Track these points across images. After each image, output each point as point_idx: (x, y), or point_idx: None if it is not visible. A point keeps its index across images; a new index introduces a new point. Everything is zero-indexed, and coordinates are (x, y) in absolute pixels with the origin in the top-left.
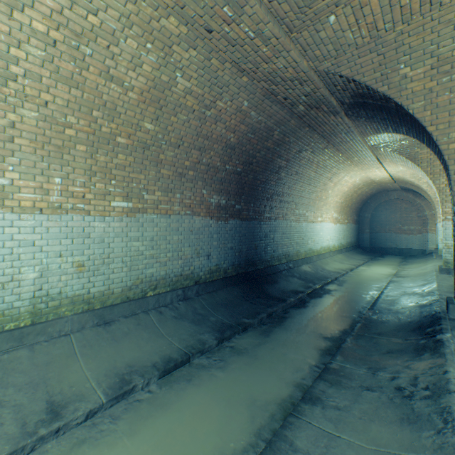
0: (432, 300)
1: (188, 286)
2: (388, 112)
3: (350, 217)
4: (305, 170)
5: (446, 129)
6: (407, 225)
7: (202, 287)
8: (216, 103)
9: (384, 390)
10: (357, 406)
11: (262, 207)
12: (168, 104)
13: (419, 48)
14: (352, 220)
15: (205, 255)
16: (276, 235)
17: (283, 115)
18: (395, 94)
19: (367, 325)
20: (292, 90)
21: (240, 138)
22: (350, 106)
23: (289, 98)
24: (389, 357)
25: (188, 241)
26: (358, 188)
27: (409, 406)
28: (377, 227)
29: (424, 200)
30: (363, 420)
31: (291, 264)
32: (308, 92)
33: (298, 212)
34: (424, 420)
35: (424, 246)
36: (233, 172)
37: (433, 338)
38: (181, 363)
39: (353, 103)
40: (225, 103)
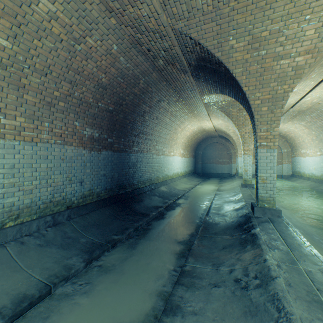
0: (242, 205)
1: (58, 211)
2: (219, 76)
3: (191, 153)
4: (163, 117)
5: (254, 90)
6: (221, 158)
7: (74, 211)
8: (86, 39)
9: (227, 284)
10: (210, 306)
11: (131, 142)
12: (28, 24)
13: (242, 26)
14: (192, 155)
15: (78, 182)
16: (142, 164)
17: (147, 67)
18: (225, 60)
19: (207, 227)
20: (154, 43)
21: (111, 80)
22: (195, 68)
23: (152, 50)
24: (225, 252)
25: (58, 169)
26: (196, 134)
27: (248, 297)
28: (206, 160)
29: (231, 144)
30: (217, 321)
31: (153, 186)
32: (166, 47)
33: (158, 147)
34: (263, 311)
35: (230, 171)
36: (105, 110)
37: (250, 233)
38: (39, 299)
39: (197, 65)
40: (95, 41)
